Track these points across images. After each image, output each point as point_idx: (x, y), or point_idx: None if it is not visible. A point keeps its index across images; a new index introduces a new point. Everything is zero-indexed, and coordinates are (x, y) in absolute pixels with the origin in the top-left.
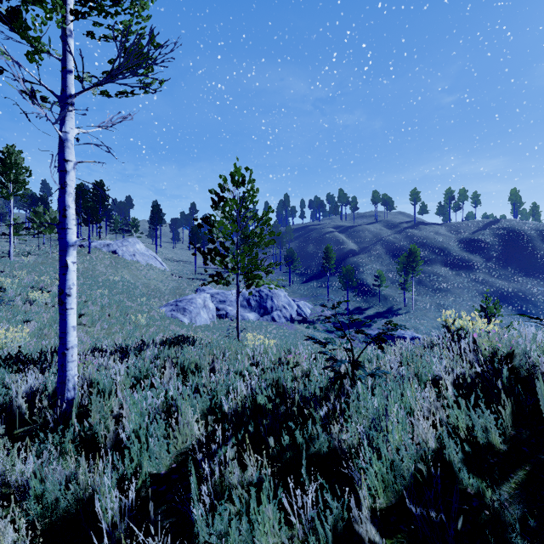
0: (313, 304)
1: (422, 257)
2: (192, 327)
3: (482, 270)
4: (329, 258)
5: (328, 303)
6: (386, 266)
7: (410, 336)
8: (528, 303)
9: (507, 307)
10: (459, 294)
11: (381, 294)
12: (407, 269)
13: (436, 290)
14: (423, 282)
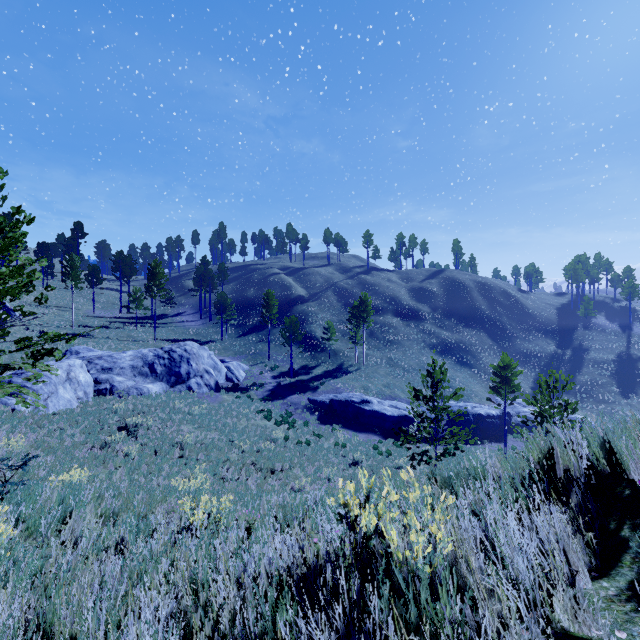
0: (250, 364)
1: (375, 306)
2: (36, 417)
3: (429, 321)
4: (270, 306)
5: (269, 362)
6: (337, 316)
7: (359, 399)
8: (468, 354)
9: (451, 358)
10: (409, 347)
11: (331, 349)
12: (358, 319)
13: (387, 342)
14: (375, 334)
